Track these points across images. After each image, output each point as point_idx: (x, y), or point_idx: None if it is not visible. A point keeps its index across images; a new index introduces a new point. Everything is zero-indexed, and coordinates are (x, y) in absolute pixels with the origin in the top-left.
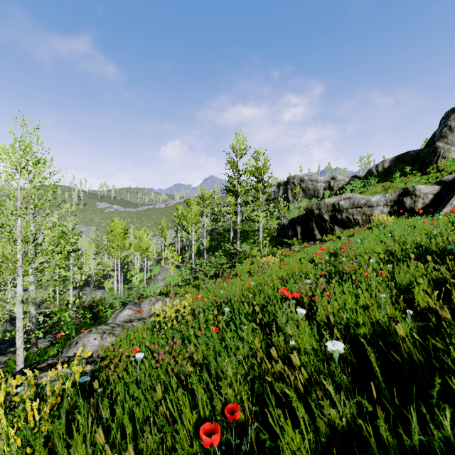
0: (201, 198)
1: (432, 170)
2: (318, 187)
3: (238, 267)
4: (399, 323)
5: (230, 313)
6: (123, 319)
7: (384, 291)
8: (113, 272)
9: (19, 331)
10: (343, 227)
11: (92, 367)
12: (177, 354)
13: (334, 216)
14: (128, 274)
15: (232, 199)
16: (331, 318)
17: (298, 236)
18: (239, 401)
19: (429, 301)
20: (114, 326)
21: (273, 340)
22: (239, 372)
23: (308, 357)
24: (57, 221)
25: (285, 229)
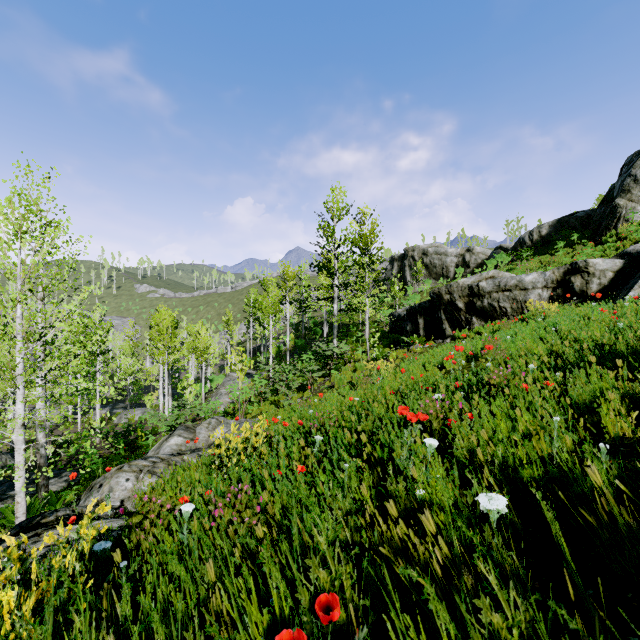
0: (282, 278)
1: (610, 239)
2: (447, 263)
3: (335, 376)
4: (593, 465)
5: (324, 444)
6: (169, 450)
7: (553, 411)
8: (158, 383)
9: (19, 468)
10: (484, 318)
11: (121, 522)
12: (243, 507)
13: (471, 303)
14: (178, 386)
15: (326, 279)
16: (479, 454)
17: (420, 331)
18: (339, 590)
19: (623, 427)
20: (155, 461)
21: (389, 487)
22: (337, 536)
23: (447, 518)
24: (74, 309)
25: (401, 321)
